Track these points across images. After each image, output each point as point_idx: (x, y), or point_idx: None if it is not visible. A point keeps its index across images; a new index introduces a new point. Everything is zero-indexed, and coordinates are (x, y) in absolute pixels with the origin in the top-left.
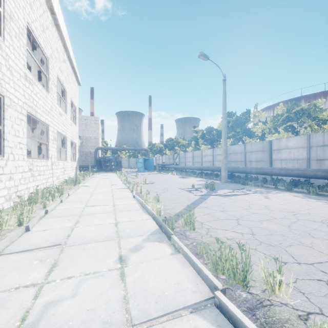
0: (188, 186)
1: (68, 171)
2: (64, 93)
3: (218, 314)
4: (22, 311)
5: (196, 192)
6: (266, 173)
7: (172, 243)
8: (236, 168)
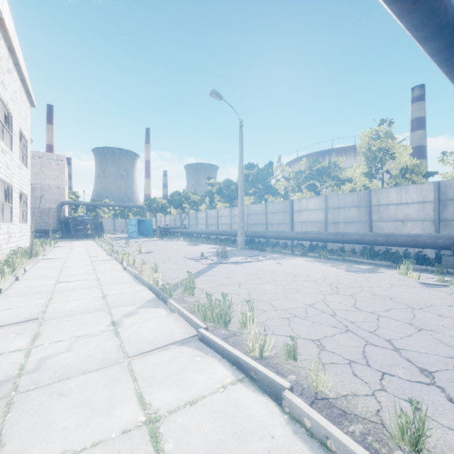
0: (197, 255)
1: (15, 238)
2: (8, 118)
3: (199, 343)
4: (17, 365)
5: (204, 261)
6: (285, 237)
7: (169, 306)
8: (254, 232)
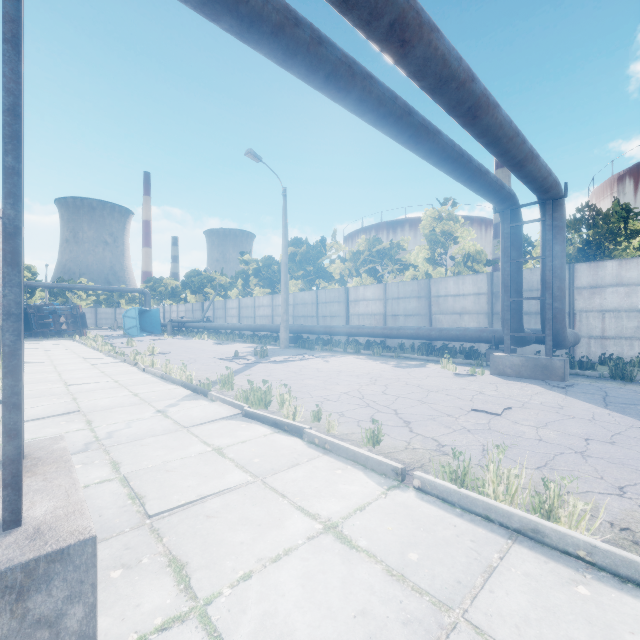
0: (230, 355)
1: None
2: None
3: (244, 418)
4: (90, 436)
5: (240, 361)
6: (337, 333)
7: (210, 398)
8: (302, 326)
